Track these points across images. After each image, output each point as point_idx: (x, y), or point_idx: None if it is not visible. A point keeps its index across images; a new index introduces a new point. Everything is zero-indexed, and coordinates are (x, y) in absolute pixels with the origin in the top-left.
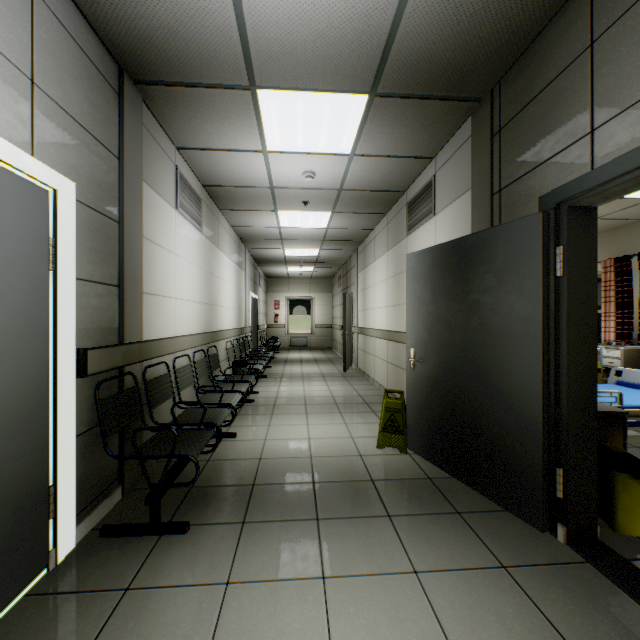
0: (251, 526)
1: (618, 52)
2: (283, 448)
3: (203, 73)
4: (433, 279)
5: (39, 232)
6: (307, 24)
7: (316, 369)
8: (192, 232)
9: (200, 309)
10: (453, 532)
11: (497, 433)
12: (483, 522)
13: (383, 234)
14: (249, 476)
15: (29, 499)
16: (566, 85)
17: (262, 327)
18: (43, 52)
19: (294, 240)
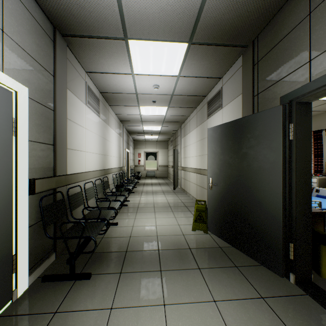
0: (125, 275)
1: (325, 17)
2: (142, 231)
3: (99, 30)
4: (222, 141)
5: (6, 114)
6: (155, 3)
7: (159, 188)
8: (94, 117)
9: (99, 157)
10: (234, 278)
11: (257, 224)
12: (250, 272)
13: (194, 118)
14: (124, 246)
15: (0, 263)
16: (295, 36)
17: (132, 166)
18: (9, 15)
19: (148, 121)
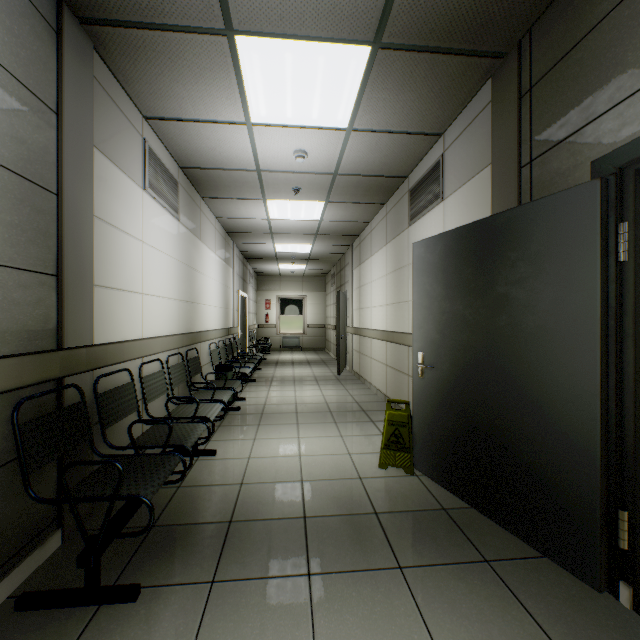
0: (222, 588)
1: None
2: (269, 469)
3: (165, 8)
4: (447, 270)
5: None
6: None
7: (309, 372)
8: (166, 219)
9: (177, 307)
10: (485, 593)
11: (533, 460)
12: (520, 576)
13: (381, 226)
14: (226, 509)
15: None
16: (633, 12)
17: (252, 327)
18: None
19: (285, 234)
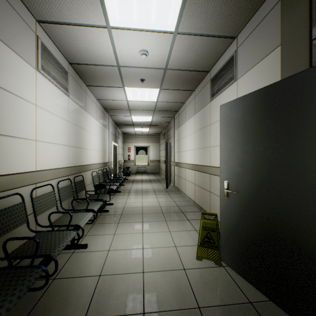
0: None
1: None
2: (121, 261)
3: None
4: (249, 122)
5: None
6: None
7: (150, 186)
8: (58, 93)
9: (67, 150)
10: None
11: None
12: None
13: (191, 104)
14: (83, 304)
15: None
16: None
17: (120, 162)
18: None
19: (137, 110)
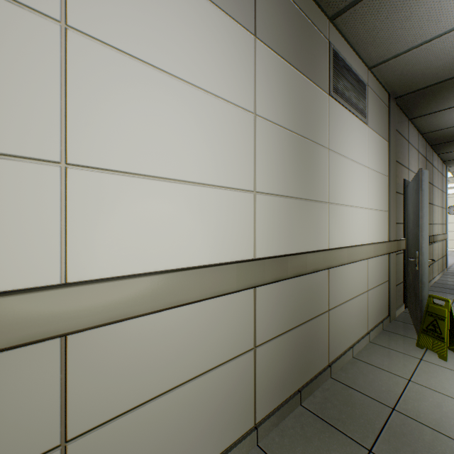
0: None
1: (410, 153)
2: None
3: None
4: None
5: None
6: None
7: None
8: None
9: None
10: None
11: None
12: None
13: None
14: None
15: None
16: (406, 145)
17: None
18: None
19: None
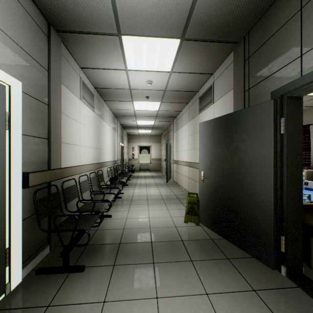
0: (118, 267)
1: None
2: (136, 223)
3: (93, 26)
4: (213, 135)
5: None
6: None
7: (153, 181)
8: (89, 111)
9: (93, 151)
10: (226, 270)
11: (248, 216)
12: (241, 264)
13: (186, 113)
14: (118, 238)
15: None
16: (286, 32)
17: (126, 160)
18: (2, 9)
19: (142, 116)
